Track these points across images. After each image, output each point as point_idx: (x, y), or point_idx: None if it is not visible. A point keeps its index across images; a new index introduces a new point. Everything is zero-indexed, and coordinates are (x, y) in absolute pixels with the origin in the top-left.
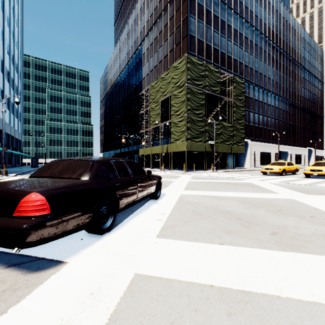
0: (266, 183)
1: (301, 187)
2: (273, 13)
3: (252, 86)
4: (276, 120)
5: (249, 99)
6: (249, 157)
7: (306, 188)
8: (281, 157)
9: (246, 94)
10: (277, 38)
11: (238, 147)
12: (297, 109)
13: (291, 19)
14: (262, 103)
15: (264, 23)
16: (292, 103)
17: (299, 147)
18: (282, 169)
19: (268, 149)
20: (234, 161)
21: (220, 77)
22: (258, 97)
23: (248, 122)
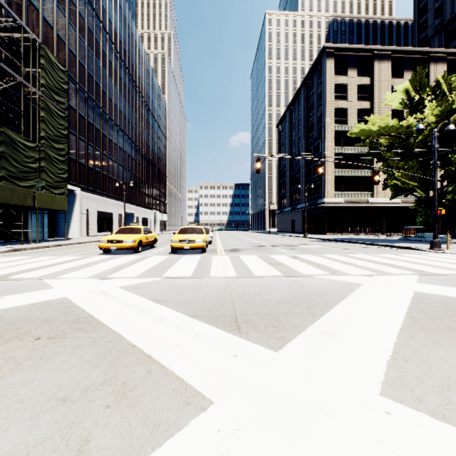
0: (117, 292)
1: (200, 289)
2: (116, 6)
3: (83, 96)
4: (120, 166)
5: (77, 115)
6: (77, 219)
7: (216, 294)
8: (126, 220)
9: (72, 103)
10: (121, 48)
11: (54, 197)
12: (144, 160)
13: (138, 37)
14: (101, 133)
15: (104, 8)
16: (139, 150)
17: (146, 209)
18: (138, 241)
19: (109, 208)
20: (45, 226)
21: (1, 20)
22: (94, 120)
23: (76, 155)
